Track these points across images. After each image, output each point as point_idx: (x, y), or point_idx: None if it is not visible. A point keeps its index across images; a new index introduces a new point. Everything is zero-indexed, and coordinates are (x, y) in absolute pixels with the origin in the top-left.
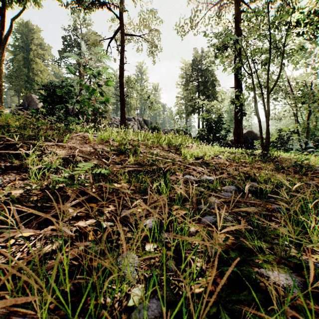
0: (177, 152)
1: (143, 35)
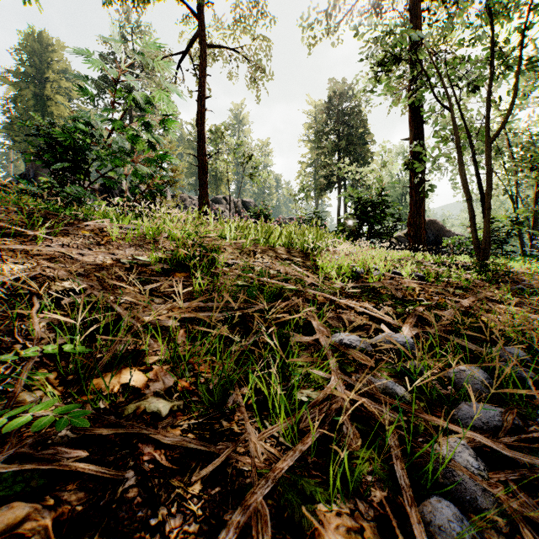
0: (307, 263)
1: (241, 47)
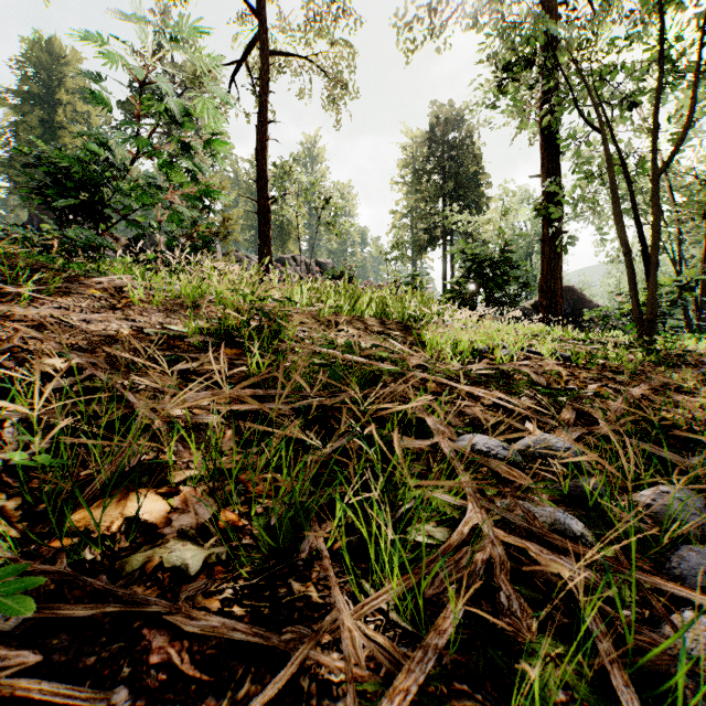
0: (409, 339)
1: (315, 55)
